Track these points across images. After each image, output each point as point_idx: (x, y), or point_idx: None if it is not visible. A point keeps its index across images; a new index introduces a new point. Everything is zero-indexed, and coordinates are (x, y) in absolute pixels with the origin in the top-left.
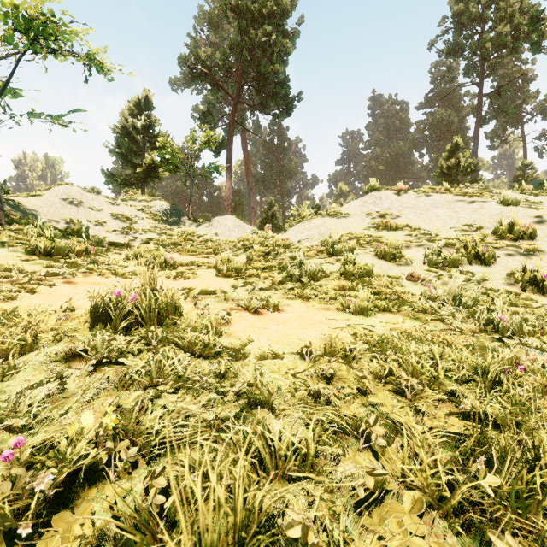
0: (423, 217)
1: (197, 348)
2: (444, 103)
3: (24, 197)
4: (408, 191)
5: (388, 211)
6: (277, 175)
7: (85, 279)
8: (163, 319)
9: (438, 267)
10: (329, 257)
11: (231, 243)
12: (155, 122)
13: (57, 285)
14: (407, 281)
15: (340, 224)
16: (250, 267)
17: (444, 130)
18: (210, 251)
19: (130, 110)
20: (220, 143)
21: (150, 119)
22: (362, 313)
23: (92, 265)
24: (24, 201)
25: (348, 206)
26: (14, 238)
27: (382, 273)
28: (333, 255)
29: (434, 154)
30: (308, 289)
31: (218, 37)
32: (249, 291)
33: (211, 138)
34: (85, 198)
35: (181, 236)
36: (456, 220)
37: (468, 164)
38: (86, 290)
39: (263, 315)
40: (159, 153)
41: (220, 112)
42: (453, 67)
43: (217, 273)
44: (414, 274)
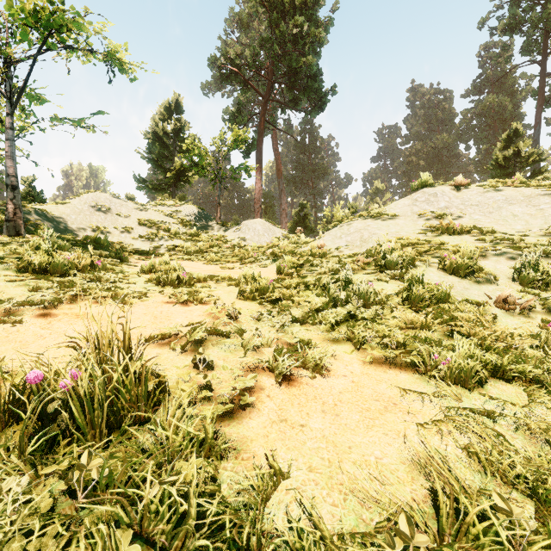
0: (494, 217)
1: (155, 532)
2: (494, 89)
3: (53, 206)
4: (469, 185)
5: (446, 210)
6: (309, 175)
7: (72, 307)
8: (125, 414)
9: (536, 287)
10: (380, 272)
11: (259, 249)
12: (184, 126)
13: (23, 321)
14: (497, 309)
15: (387, 227)
16: (280, 286)
17: (494, 118)
18: (236, 260)
19: (161, 115)
20: (250, 143)
21: (180, 122)
22: (462, 383)
23: (92, 284)
24: (53, 209)
25: (394, 205)
26: (10, 253)
27: (458, 296)
28: (386, 270)
29: (483, 145)
30: (362, 327)
31: (248, 37)
32: (278, 327)
33: (241, 138)
34: (113, 205)
35: (208, 242)
36: (543, 220)
37: (530, 153)
38: (59, 329)
39: (298, 385)
40: (186, 155)
41: (249, 112)
42: (510, 45)
43: (238, 294)
44: (509, 300)
